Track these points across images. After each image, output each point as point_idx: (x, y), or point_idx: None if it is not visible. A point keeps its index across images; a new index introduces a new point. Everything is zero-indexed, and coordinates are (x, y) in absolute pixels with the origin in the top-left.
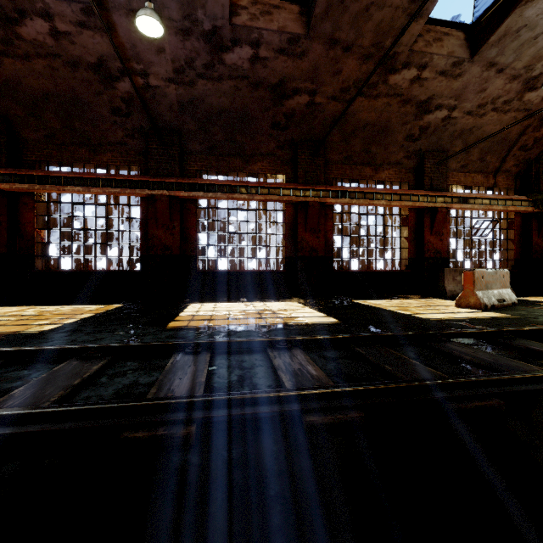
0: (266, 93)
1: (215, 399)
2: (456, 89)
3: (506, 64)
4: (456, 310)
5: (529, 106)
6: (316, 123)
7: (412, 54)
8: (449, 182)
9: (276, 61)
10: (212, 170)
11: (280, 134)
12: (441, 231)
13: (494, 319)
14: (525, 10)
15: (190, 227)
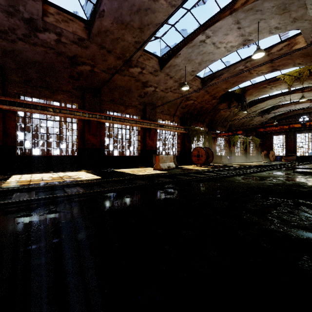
0: (66, 60)
1: (42, 197)
2: (156, 80)
3: (172, 76)
4: (152, 171)
5: (182, 92)
6: (95, 80)
7: (138, 62)
8: (157, 117)
9: (71, 46)
10: (28, 94)
11: (74, 82)
12: (153, 138)
13: (161, 173)
14: (175, 60)
15: (10, 128)
